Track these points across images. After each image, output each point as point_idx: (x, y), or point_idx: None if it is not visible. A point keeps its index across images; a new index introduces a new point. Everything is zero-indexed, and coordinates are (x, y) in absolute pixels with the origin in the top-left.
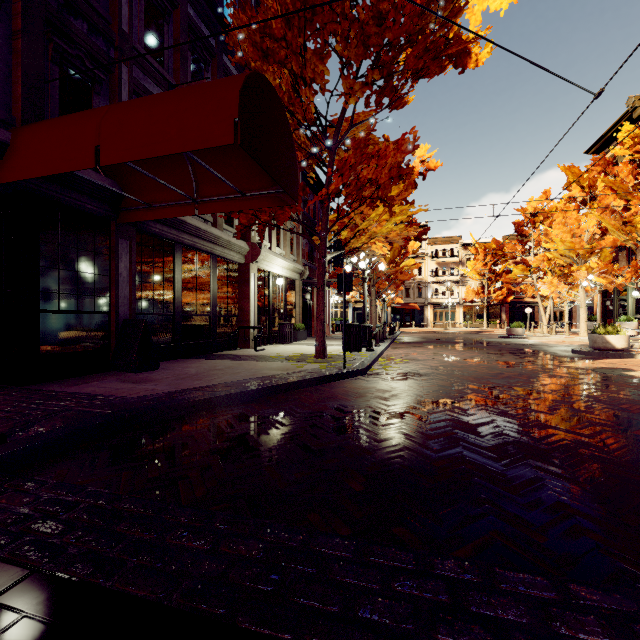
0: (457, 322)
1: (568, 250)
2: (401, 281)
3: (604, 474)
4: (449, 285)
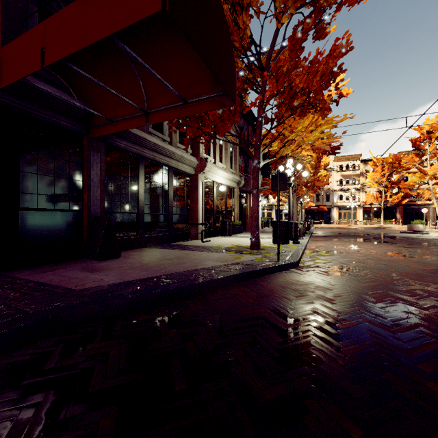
0: (358, 220)
1: None
2: (318, 187)
3: None
4: (352, 191)
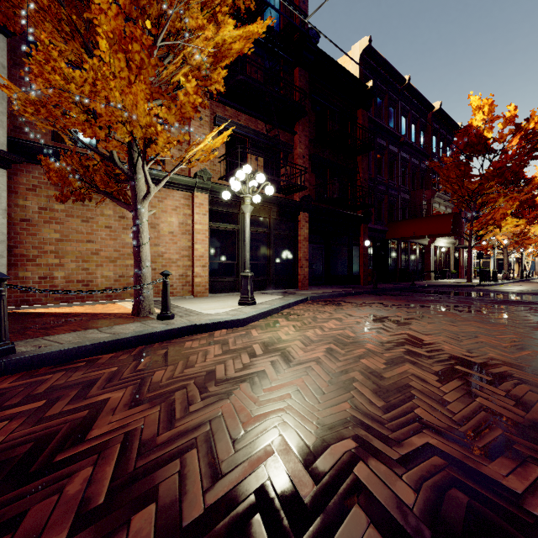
0: None
1: None
2: (527, 244)
3: (531, 293)
4: None
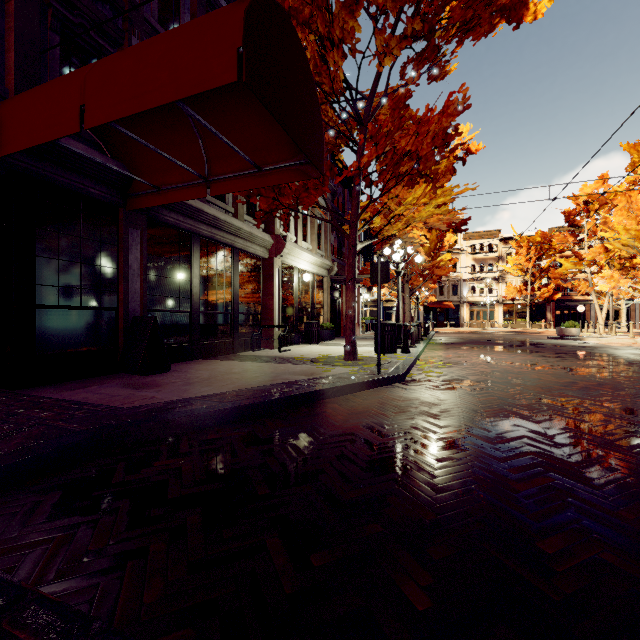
0: (496, 322)
1: (633, 239)
2: (438, 276)
3: None
4: (488, 282)
